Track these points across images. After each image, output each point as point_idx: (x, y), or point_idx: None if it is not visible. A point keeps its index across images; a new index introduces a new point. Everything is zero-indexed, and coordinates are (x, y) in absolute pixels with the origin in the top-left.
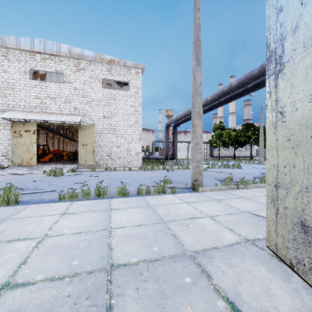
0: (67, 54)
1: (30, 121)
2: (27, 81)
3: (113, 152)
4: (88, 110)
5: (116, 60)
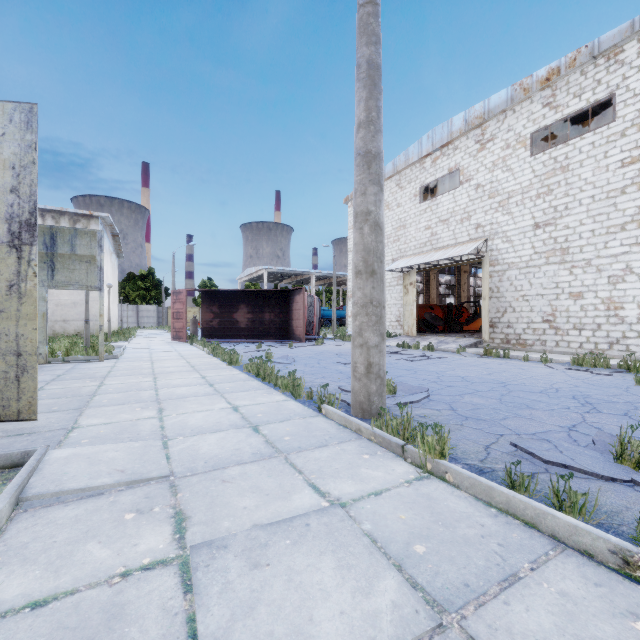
0: (461, 130)
1: (420, 267)
2: (417, 207)
3: (559, 311)
4: (501, 222)
5: (565, 61)
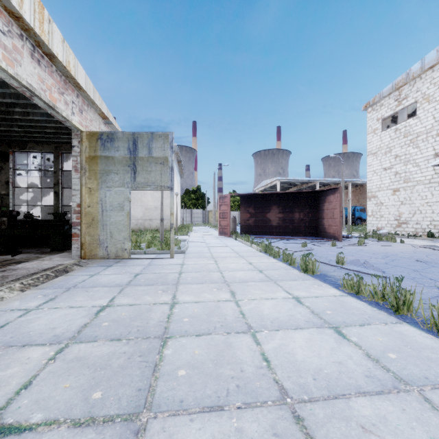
0: None
1: None
2: None
3: None
4: None
5: None
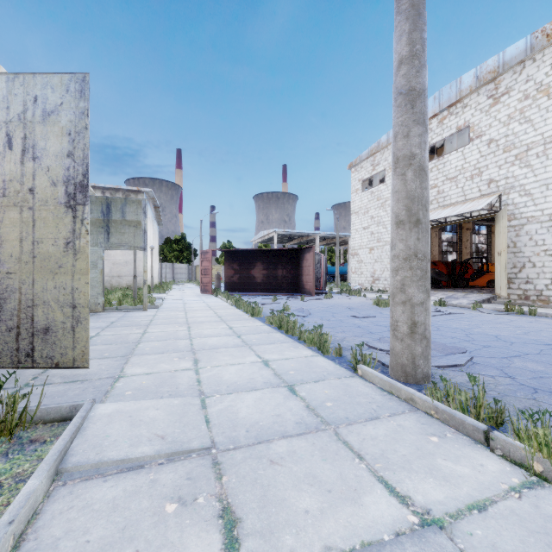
0: (471, 87)
1: None
2: None
3: None
4: (518, 176)
5: None
